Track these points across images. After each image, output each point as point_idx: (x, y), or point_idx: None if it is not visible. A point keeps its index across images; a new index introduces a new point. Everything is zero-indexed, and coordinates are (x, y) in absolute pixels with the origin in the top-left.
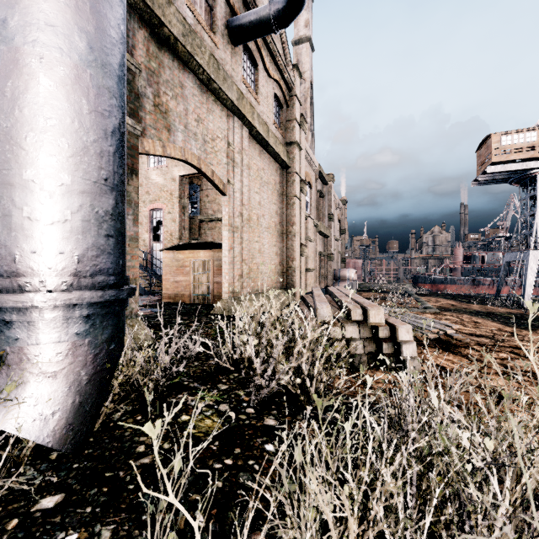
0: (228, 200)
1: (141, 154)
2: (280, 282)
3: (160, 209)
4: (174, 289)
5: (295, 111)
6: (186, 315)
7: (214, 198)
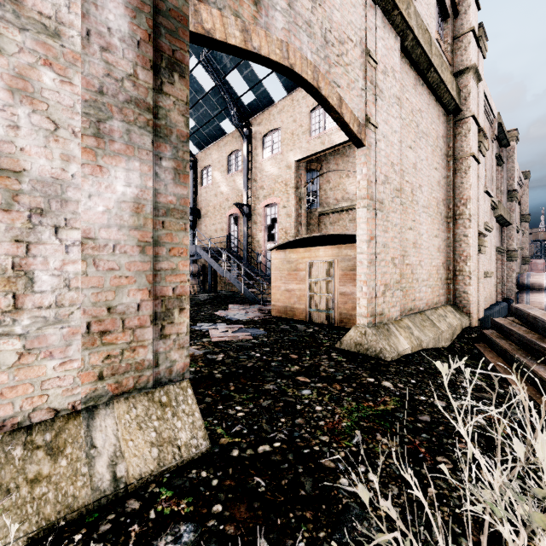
0: (366, 152)
1: (198, 43)
2: (443, 294)
3: (274, 204)
4: (285, 300)
5: (470, 17)
6: (296, 348)
7: (337, 183)
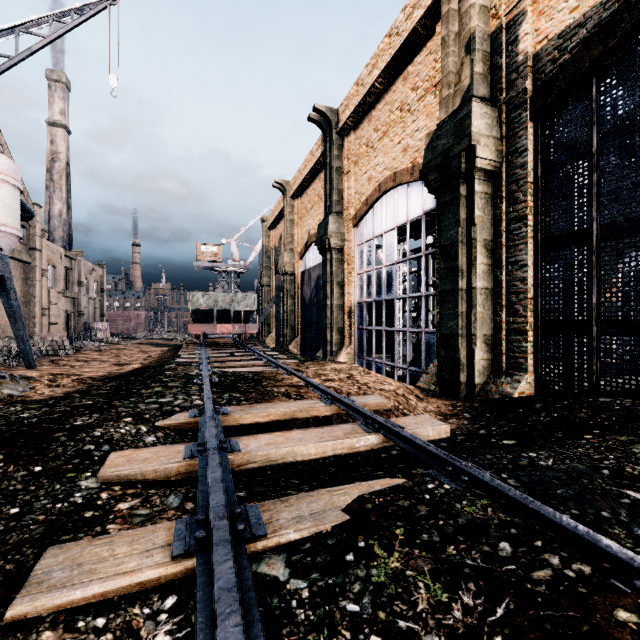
0: None
1: None
2: None
3: None
4: None
5: (36, 230)
6: None
7: None
